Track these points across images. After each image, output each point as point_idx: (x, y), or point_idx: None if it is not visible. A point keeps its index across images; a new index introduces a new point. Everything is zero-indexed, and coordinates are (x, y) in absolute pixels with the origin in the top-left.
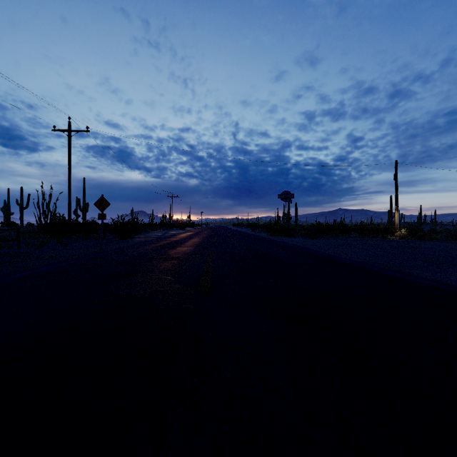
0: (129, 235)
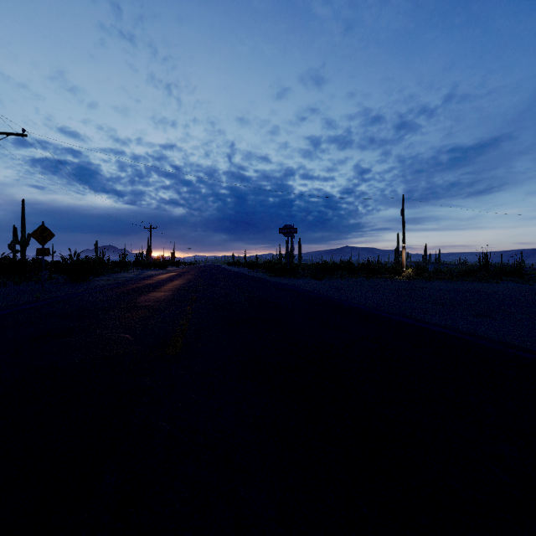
0: (87, 276)
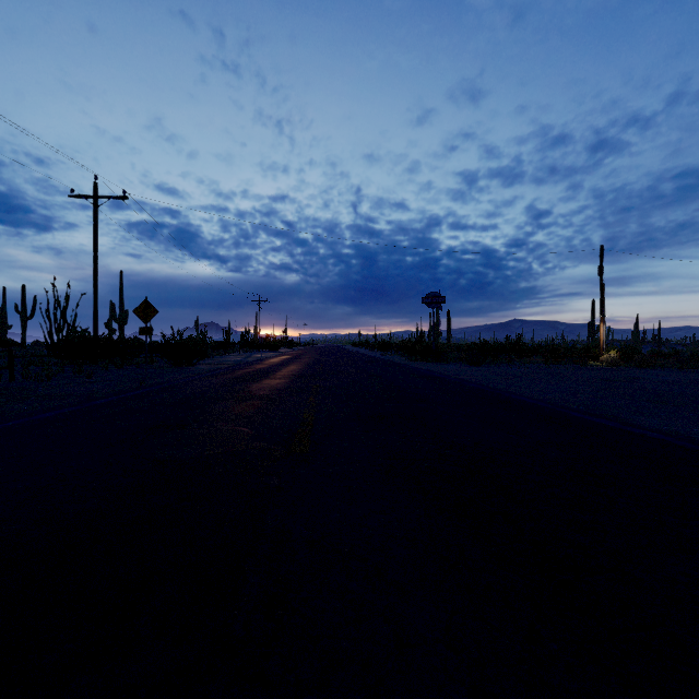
0: (190, 360)
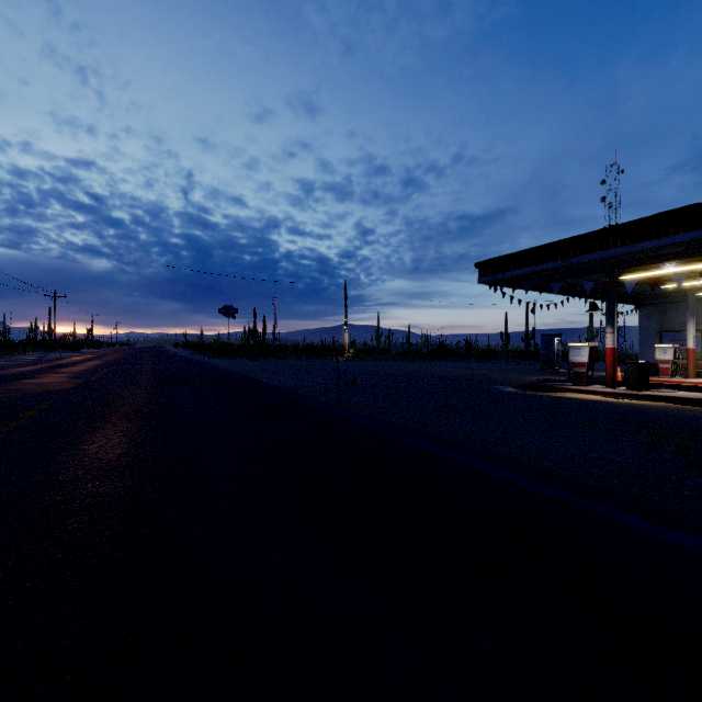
0: None
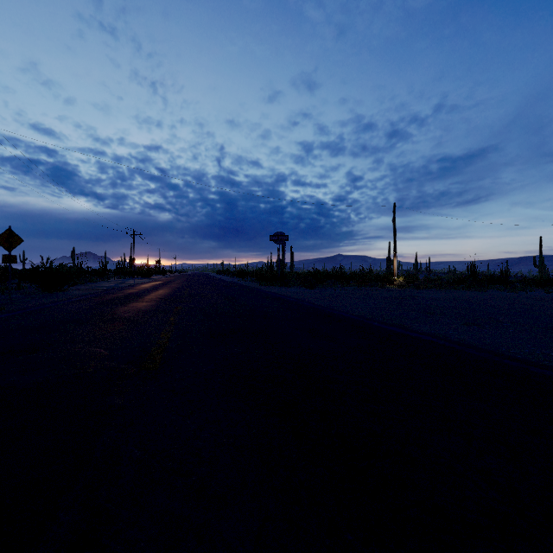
0: (61, 286)
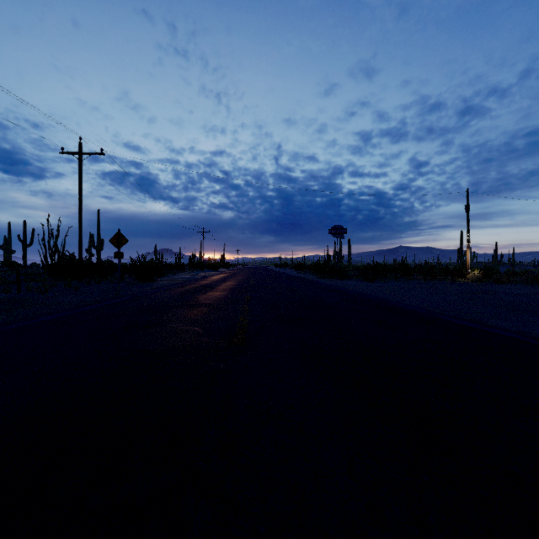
0: (151, 277)
